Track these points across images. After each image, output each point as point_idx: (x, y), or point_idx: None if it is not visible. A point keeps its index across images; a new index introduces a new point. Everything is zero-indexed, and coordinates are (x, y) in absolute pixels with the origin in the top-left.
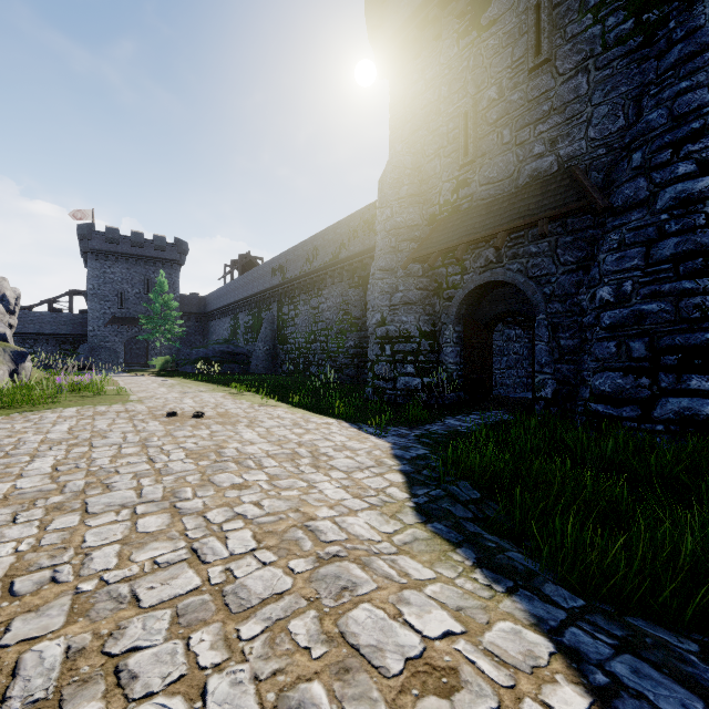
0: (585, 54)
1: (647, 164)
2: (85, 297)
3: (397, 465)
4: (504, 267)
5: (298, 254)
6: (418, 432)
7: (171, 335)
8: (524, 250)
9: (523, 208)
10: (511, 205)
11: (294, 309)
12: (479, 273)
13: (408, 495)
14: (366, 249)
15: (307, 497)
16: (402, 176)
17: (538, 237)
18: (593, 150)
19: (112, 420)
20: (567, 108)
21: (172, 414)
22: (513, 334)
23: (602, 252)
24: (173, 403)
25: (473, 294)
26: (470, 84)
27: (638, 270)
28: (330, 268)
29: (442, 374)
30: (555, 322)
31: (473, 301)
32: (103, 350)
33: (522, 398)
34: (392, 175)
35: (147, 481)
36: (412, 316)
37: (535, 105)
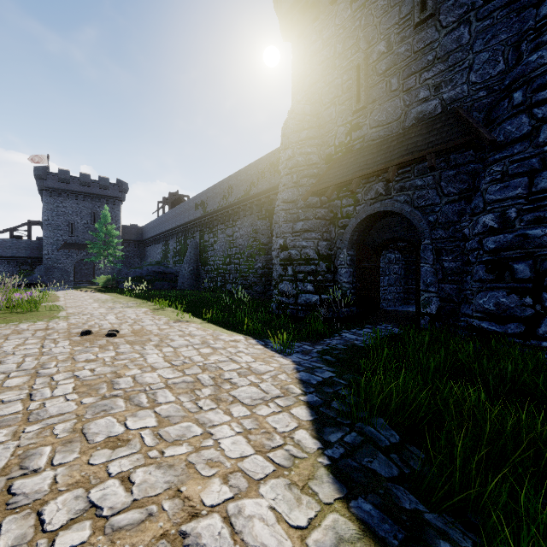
0: (467, 8)
1: (528, 102)
2: (41, 226)
3: (303, 394)
4: (392, 199)
5: (216, 191)
6: (320, 348)
7: (112, 258)
8: (410, 184)
9: (411, 145)
10: (399, 143)
11: (213, 237)
12: (369, 204)
13: (320, 444)
14: (271, 187)
15: (196, 459)
16: (303, 122)
17: (424, 172)
18: (474, 92)
19: (24, 340)
20: (450, 56)
21: (86, 333)
22: (393, 257)
23: (485, 182)
24: (95, 320)
25: (364, 222)
26: (362, 41)
27: (522, 198)
28: (242, 203)
29: (338, 292)
30: (439, 247)
31: (364, 229)
32: (56, 270)
33: (404, 312)
34: (294, 121)
35: (3, 434)
36: (311, 241)
37: (420, 56)
